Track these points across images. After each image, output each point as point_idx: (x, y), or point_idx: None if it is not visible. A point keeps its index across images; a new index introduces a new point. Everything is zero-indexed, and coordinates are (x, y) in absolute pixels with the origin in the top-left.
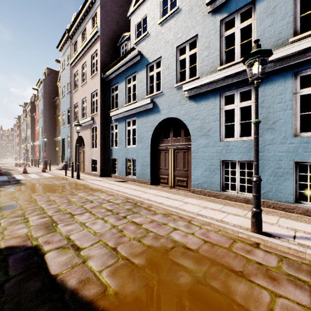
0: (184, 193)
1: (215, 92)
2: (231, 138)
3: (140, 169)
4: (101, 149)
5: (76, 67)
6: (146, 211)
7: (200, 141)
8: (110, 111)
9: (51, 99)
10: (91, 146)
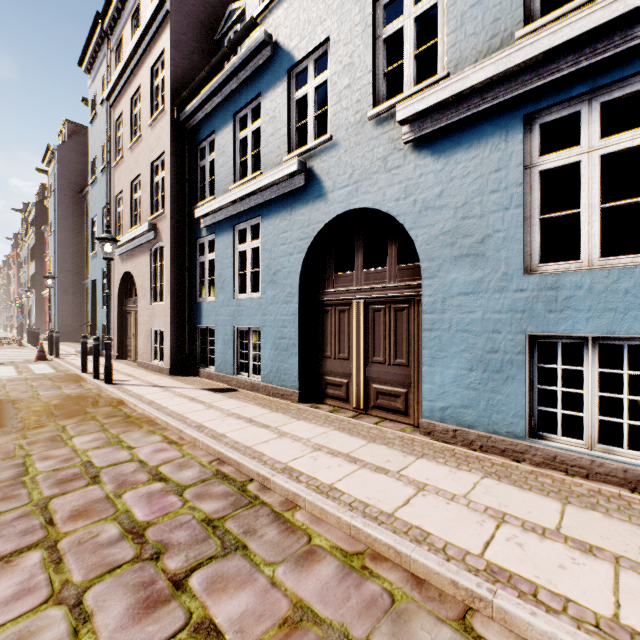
0: (402, 437)
1: (508, 113)
2: (564, 263)
3: (270, 358)
4: (174, 304)
5: (118, 104)
6: (277, 536)
7: (452, 276)
8: (196, 206)
9: (75, 192)
10: (150, 295)
